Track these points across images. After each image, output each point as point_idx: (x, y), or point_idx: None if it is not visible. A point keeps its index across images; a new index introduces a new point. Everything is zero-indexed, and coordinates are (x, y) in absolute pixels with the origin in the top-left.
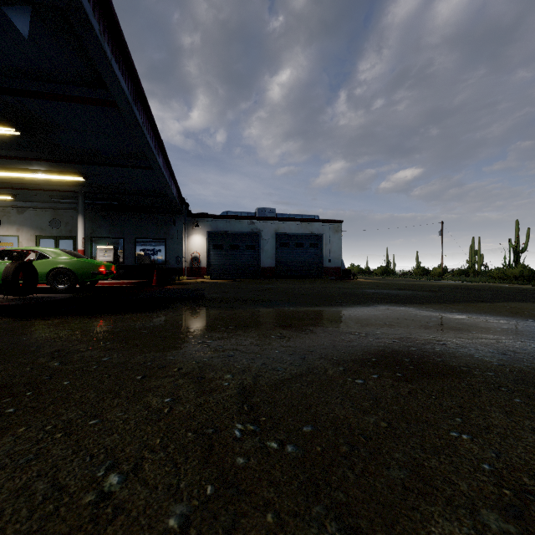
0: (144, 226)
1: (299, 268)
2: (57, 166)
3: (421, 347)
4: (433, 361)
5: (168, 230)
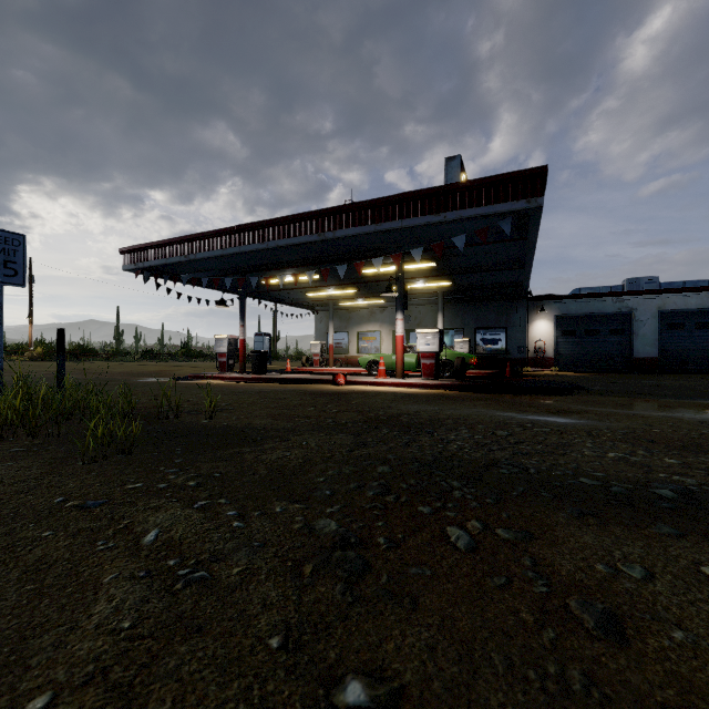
0: (483, 315)
1: (704, 360)
2: (436, 277)
3: None
4: None
5: (509, 317)
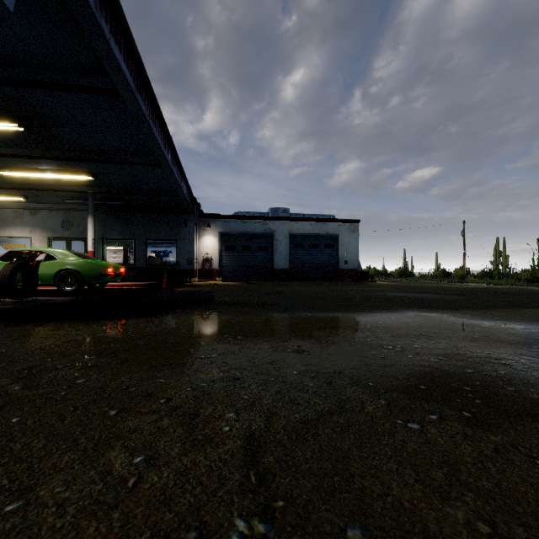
0: (155, 227)
1: (314, 270)
2: (65, 165)
3: (478, 368)
4: (504, 391)
5: (179, 231)
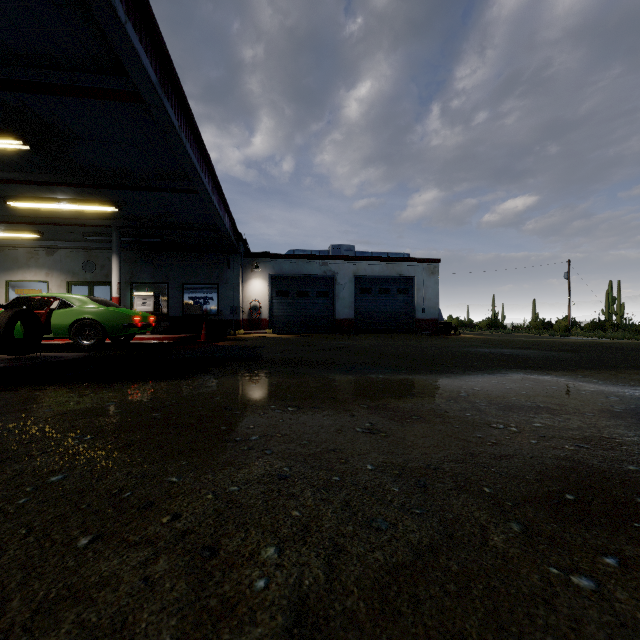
0: (192, 268)
1: (384, 320)
2: (83, 193)
3: None
4: None
5: (221, 273)
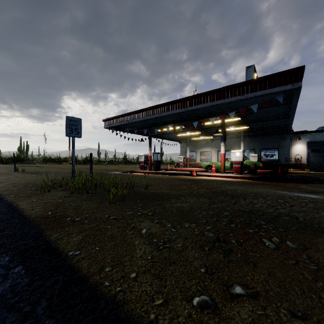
0: (265, 142)
1: None
2: (240, 124)
3: None
4: None
5: (280, 143)
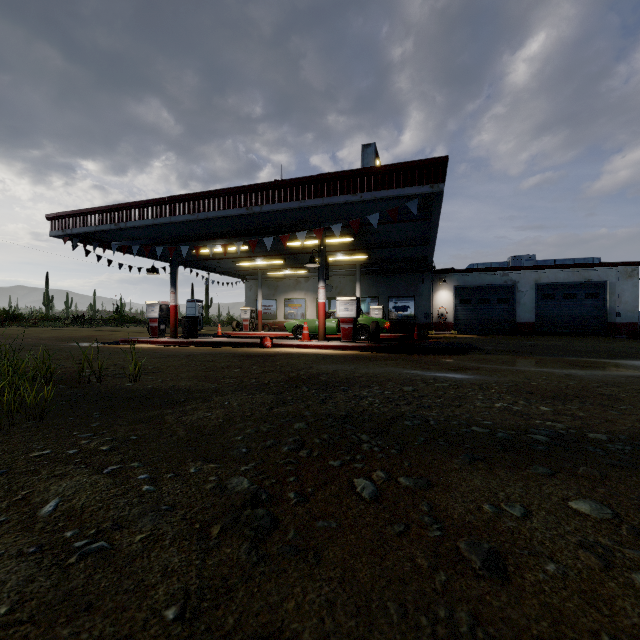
0: (395, 285)
1: (569, 324)
2: (354, 251)
3: None
4: None
5: (417, 288)
